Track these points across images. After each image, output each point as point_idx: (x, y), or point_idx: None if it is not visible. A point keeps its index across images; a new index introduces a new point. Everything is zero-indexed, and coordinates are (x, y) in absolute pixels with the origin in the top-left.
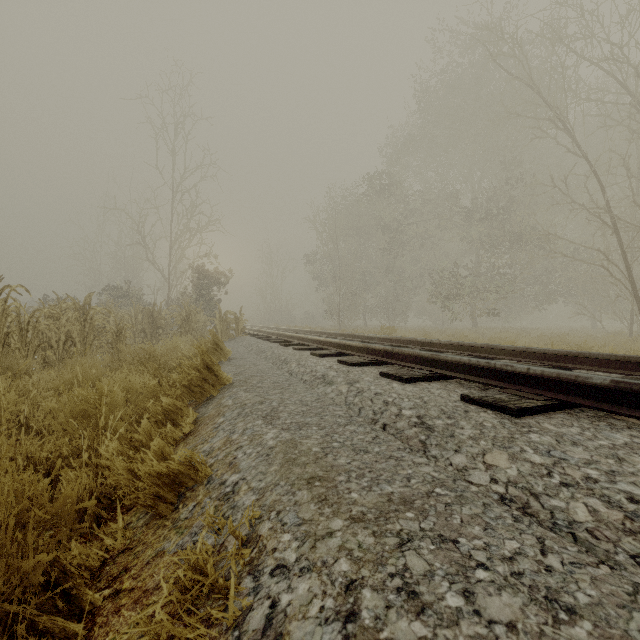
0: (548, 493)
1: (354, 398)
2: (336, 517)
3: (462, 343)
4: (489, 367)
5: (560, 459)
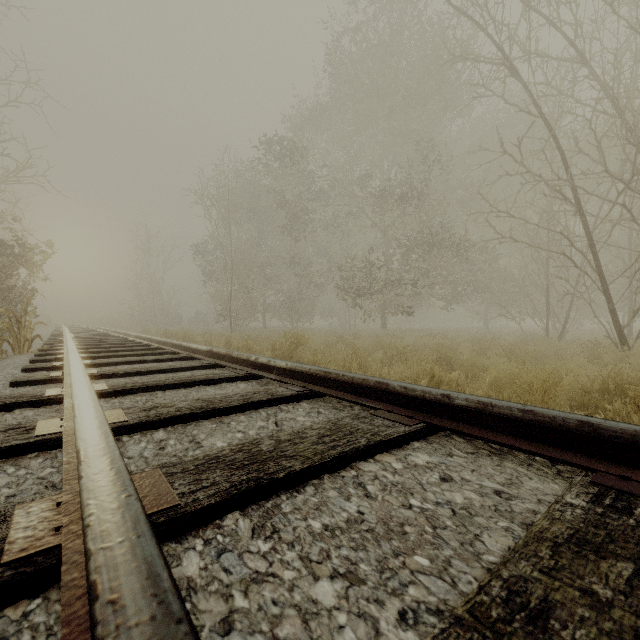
0: None
1: None
2: None
3: (623, 433)
4: None
5: None
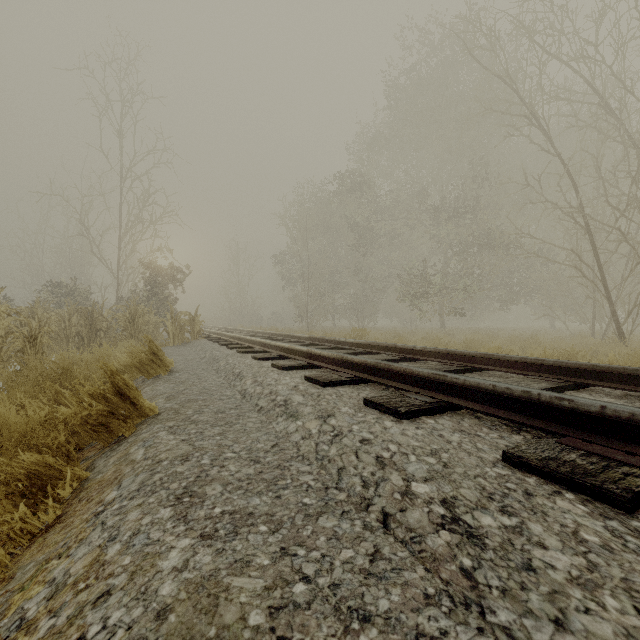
0: None
1: (329, 447)
2: None
3: (453, 351)
4: (529, 399)
5: None
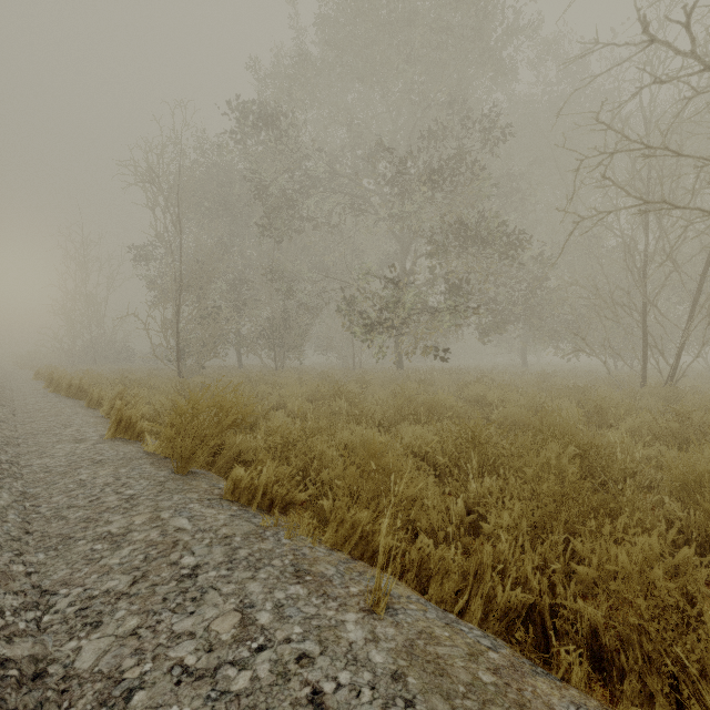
0: None
1: None
2: None
3: None
4: None
5: None
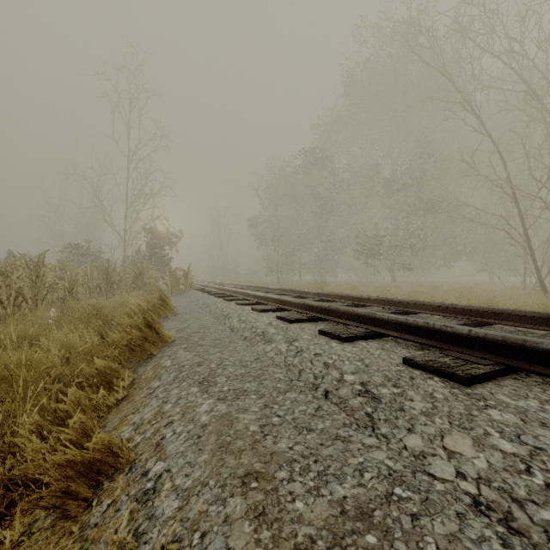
0: (535, 500)
1: (294, 358)
2: (277, 548)
3: (391, 299)
4: (427, 327)
5: (537, 449)
